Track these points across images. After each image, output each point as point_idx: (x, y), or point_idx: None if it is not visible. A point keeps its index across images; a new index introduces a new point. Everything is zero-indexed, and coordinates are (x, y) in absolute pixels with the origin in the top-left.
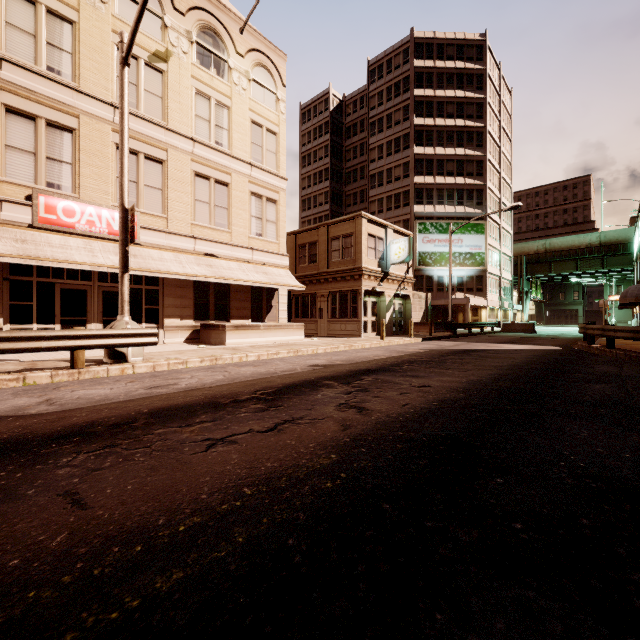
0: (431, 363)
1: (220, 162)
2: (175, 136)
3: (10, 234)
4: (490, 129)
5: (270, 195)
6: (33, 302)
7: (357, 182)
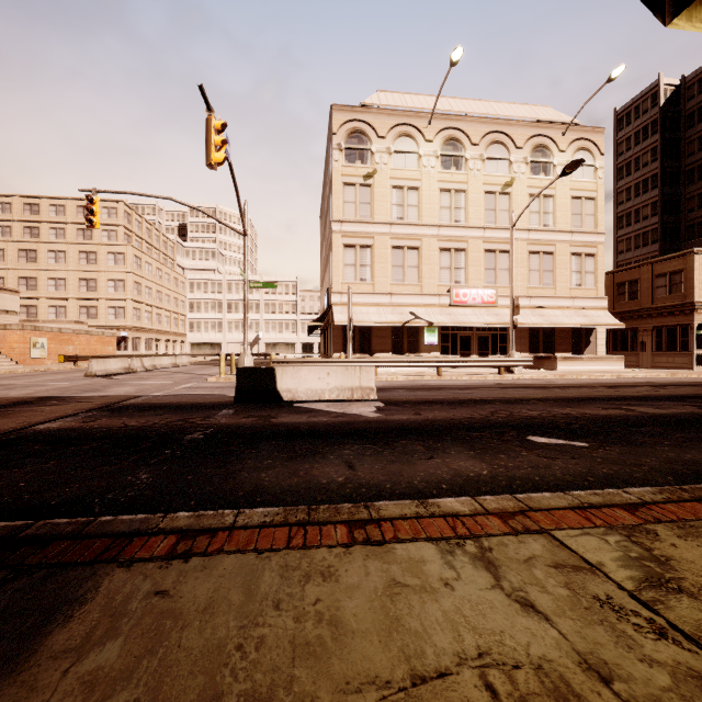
0: None
1: (547, 238)
2: (517, 232)
3: (444, 311)
4: None
5: (588, 251)
6: (449, 344)
7: None
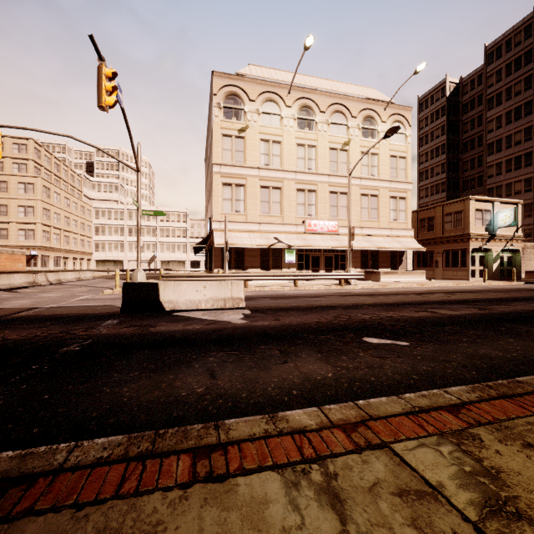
0: (501, 292)
1: (373, 185)
2: (352, 179)
3: (300, 237)
4: None
5: (401, 195)
6: (303, 262)
7: (474, 149)
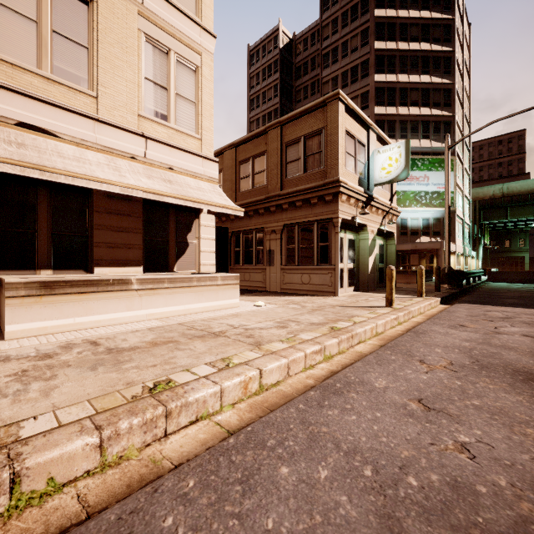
0: None
1: None
2: None
3: None
4: (457, 57)
5: (184, 53)
6: None
7: None
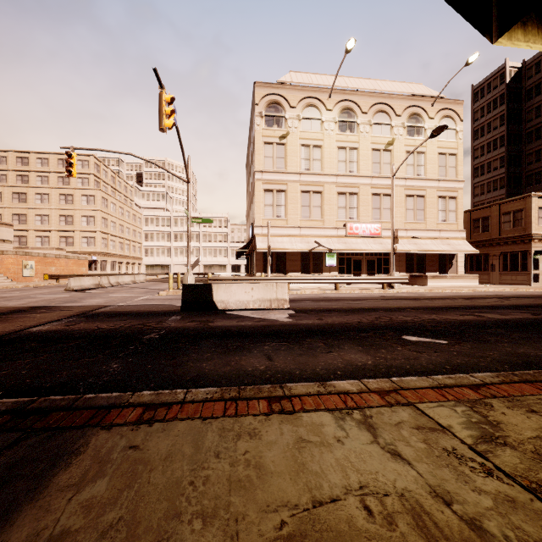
0: None
1: (419, 185)
2: (396, 180)
3: (341, 241)
4: None
5: (451, 194)
6: (345, 266)
7: (540, 140)
